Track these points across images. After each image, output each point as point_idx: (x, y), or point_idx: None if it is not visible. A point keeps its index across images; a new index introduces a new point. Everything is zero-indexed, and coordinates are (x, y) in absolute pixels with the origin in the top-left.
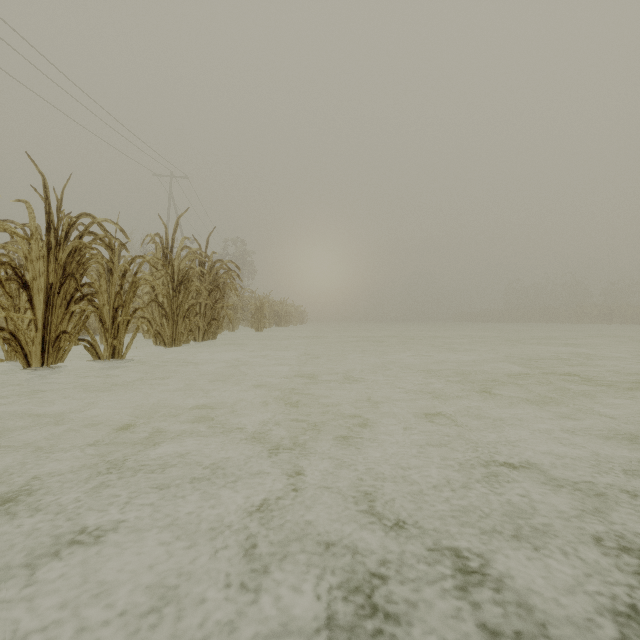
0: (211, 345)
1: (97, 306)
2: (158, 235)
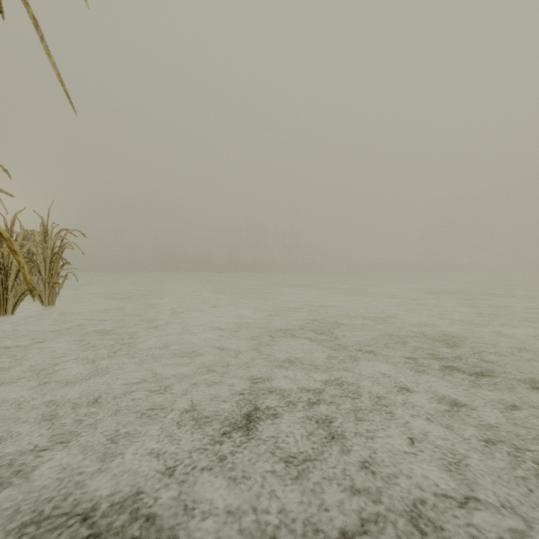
0: None
1: None
2: None
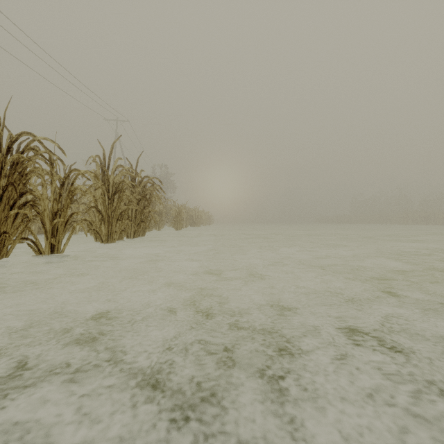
0: (141, 241)
1: (38, 210)
2: (98, 156)
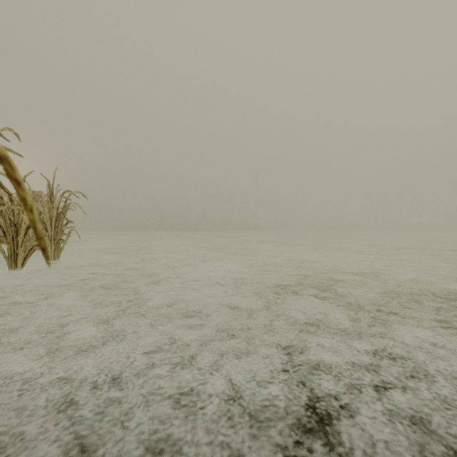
0: None
1: None
2: None
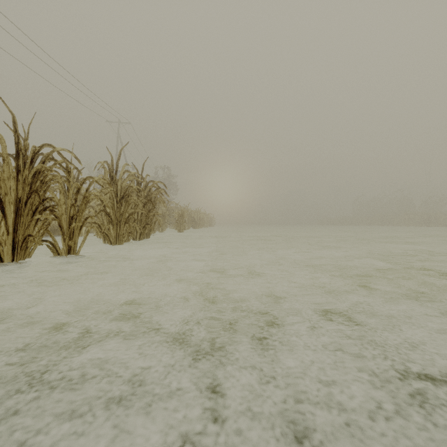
0: (146, 243)
1: (57, 215)
2: (106, 162)
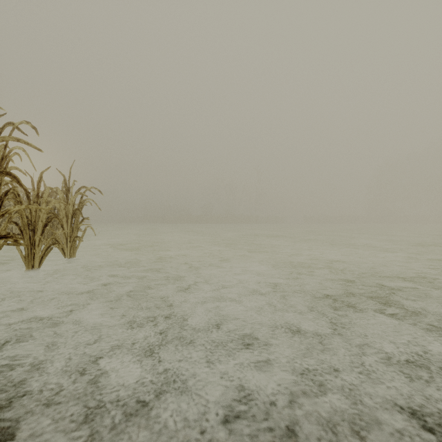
0: None
1: None
2: None
